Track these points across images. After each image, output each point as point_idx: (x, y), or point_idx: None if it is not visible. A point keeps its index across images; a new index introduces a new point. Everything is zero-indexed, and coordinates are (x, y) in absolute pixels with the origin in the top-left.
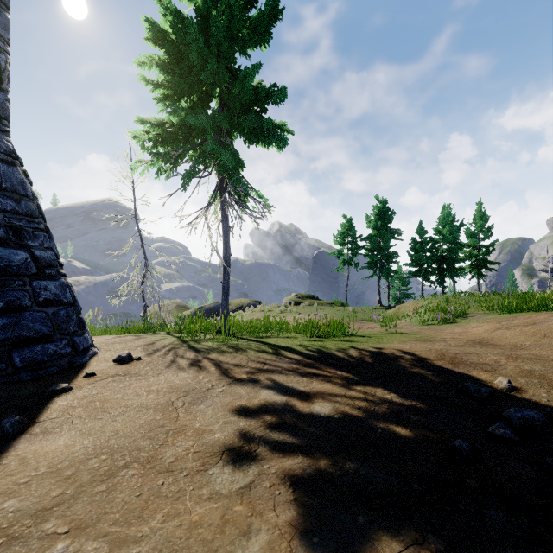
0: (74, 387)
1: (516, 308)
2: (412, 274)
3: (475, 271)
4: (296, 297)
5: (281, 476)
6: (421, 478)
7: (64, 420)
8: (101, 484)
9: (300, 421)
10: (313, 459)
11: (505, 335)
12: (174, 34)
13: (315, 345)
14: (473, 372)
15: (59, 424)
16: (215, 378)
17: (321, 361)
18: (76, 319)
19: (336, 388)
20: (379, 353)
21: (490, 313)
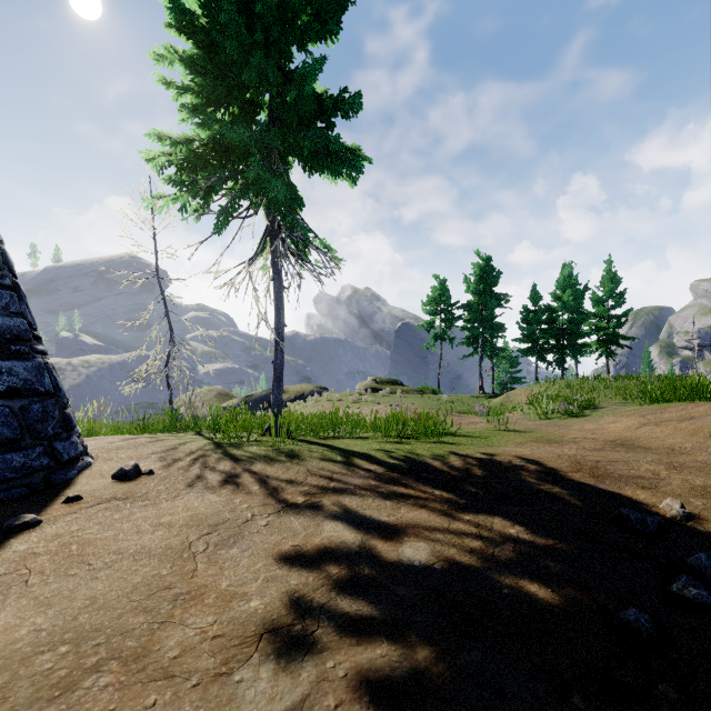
0: (45, 520)
1: (663, 397)
2: (524, 352)
3: (604, 349)
4: (374, 382)
5: (354, 684)
6: (583, 683)
7: (15, 578)
8: (47, 706)
9: (383, 575)
10: (405, 647)
11: (655, 434)
12: (205, 18)
13: (402, 449)
14: (626, 490)
15: (4, 586)
16: (258, 502)
17: (411, 475)
18: (59, 416)
19: (435, 517)
20: (491, 462)
21: (627, 403)
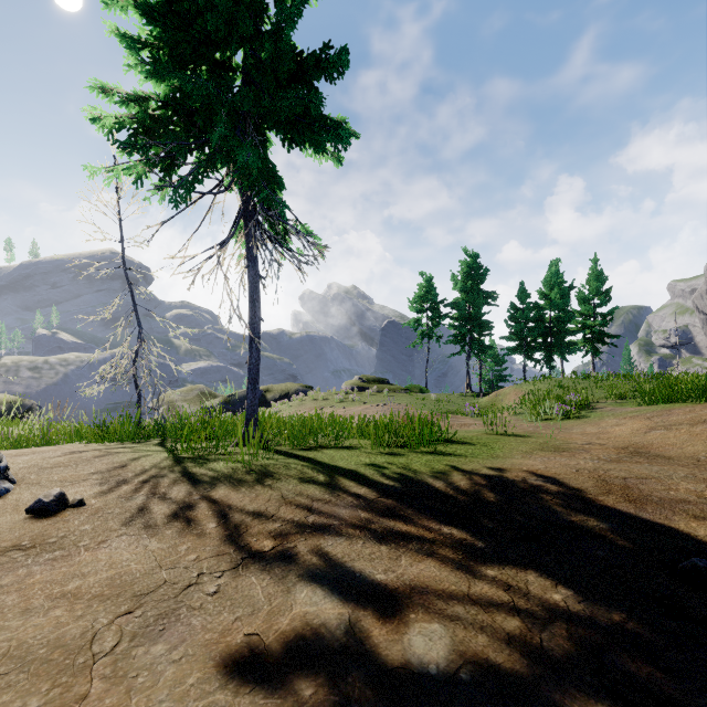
0: None
1: (664, 398)
2: (512, 350)
3: (590, 347)
4: (360, 381)
5: None
6: None
7: None
8: None
9: (383, 699)
10: None
11: (670, 440)
12: None
13: (395, 464)
14: (677, 522)
15: None
16: (211, 550)
17: (410, 502)
18: None
19: (448, 574)
20: (503, 481)
21: (623, 403)
